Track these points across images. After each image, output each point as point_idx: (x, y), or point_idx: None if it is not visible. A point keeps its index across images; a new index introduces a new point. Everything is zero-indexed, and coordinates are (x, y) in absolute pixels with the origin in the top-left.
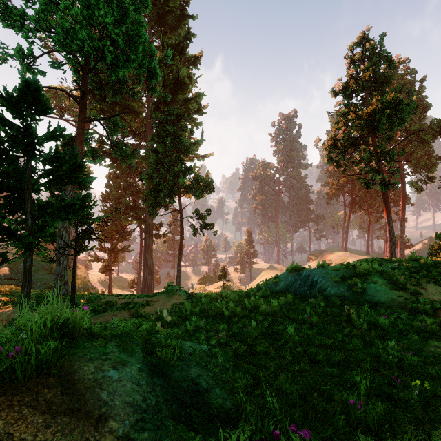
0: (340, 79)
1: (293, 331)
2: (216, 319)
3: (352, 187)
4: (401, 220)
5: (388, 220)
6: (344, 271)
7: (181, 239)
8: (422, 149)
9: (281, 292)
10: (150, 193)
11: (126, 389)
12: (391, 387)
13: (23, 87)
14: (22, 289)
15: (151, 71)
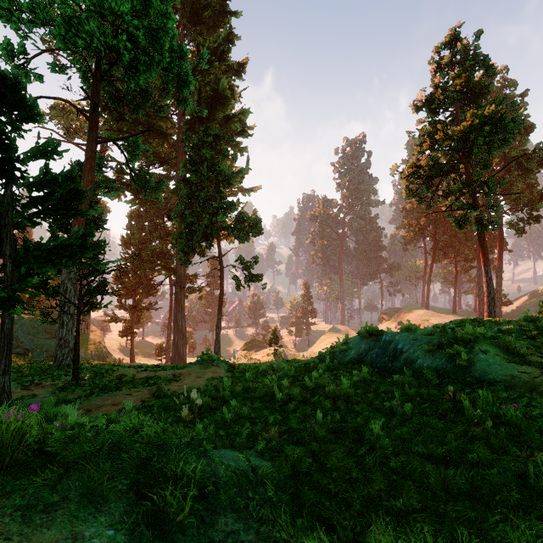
0: (423, 90)
1: (381, 429)
2: (264, 403)
3: (435, 229)
4: (497, 270)
5: (485, 269)
6: (440, 336)
7: (221, 294)
8: (523, 182)
9: (352, 364)
10: (181, 235)
11: None
12: None
13: None
14: None
15: (181, 78)
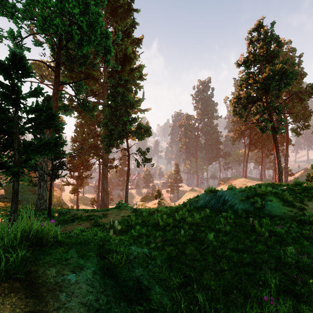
0: (242, 54)
1: (213, 238)
2: (153, 228)
3: (250, 132)
4: (285, 156)
5: (277, 155)
6: (248, 192)
7: (128, 169)
8: (300, 105)
9: (201, 208)
10: (106, 136)
11: (82, 291)
12: (293, 283)
13: (11, 57)
14: (11, 205)
15: (106, 48)
